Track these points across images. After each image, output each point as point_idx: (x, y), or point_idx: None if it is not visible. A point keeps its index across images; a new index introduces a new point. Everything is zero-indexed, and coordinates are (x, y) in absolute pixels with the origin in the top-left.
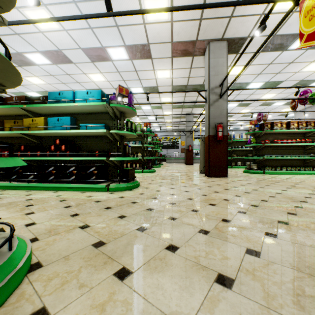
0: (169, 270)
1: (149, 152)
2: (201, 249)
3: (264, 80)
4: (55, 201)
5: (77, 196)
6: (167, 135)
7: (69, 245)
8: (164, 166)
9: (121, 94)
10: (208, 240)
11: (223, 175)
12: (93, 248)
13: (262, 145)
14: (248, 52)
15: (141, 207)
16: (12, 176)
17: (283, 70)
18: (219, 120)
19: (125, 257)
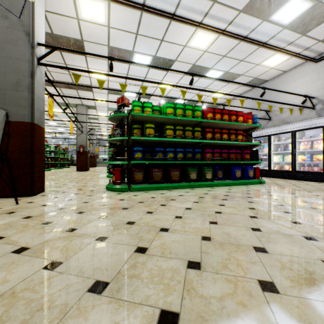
0: None
1: (53, 158)
2: None
3: None
4: None
5: None
6: (74, 144)
7: None
8: (68, 168)
9: None
10: None
11: (84, 170)
12: None
13: None
14: (102, 110)
15: None
16: None
17: None
18: (82, 143)
19: None
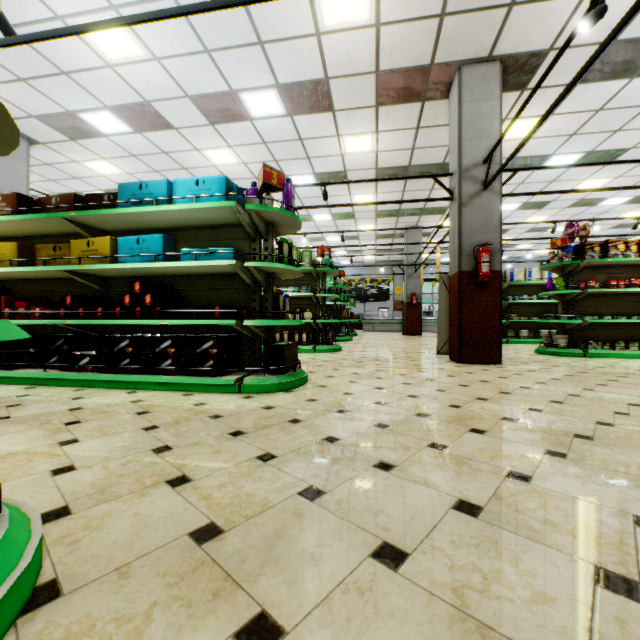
0: (385, 632)
1: (328, 309)
2: (467, 564)
3: (583, 148)
4: (128, 414)
5: (174, 402)
6: (366, 274)
7: (137, 532)
8: (358, 337)
9: (268, 185)
10: (484, 536)
11: (491, 359)
12: (191, 544)
13: (581, 294)
14: (548, 85)
15: (312, 435)
16: (49, 359)
17: (629, 124)
18: (483, 237)
19: (269, 577)
